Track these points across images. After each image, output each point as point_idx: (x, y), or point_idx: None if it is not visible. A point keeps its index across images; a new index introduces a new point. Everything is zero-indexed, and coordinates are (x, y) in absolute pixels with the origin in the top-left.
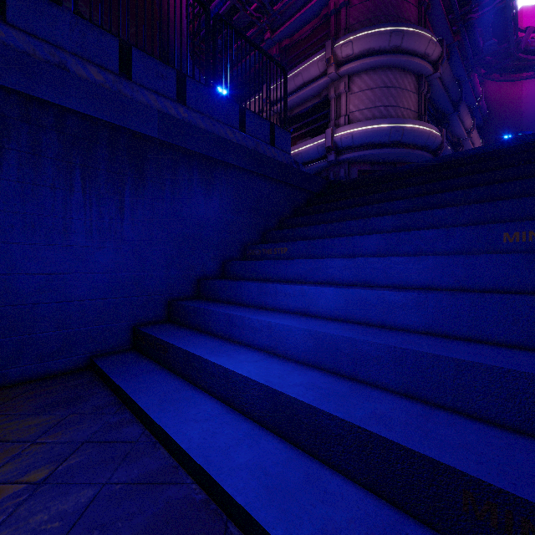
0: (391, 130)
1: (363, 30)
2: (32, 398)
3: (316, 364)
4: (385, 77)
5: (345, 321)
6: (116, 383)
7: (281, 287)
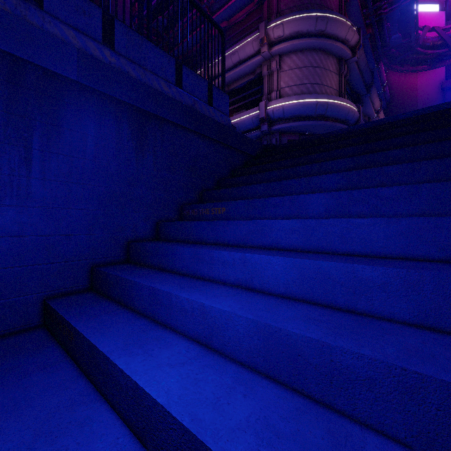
0: (317, 105)
1: (292, 14)
2: None
3: (267, 371)
4: (312, 58)
5: (299, 300)
6: None
7: (218, 254)
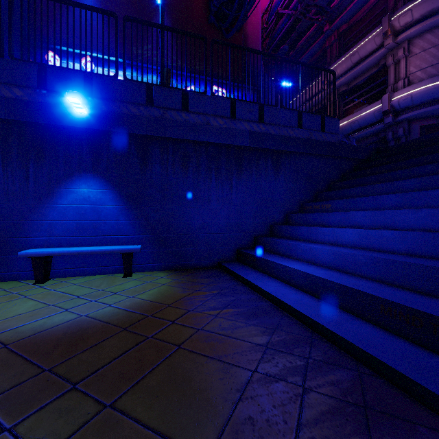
0: None
1: None
2: (200, 273)
3: (335, 268)
4: None
5: (359, 248)
6: (233, 271)
7: (320, 229)
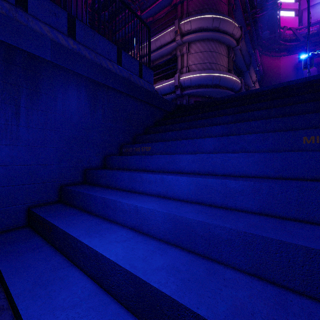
0: (213, 77)
1: (197, 15)
2: None
3: (174, 242)
4: (210, 45)
5: (195, 203)
6: None
7: (146, 176)
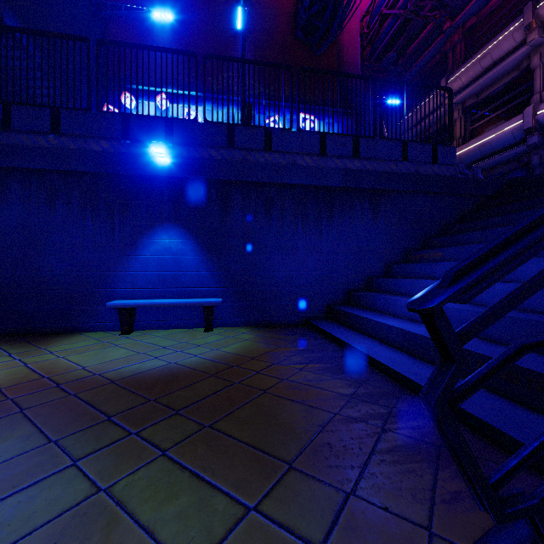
0: None
1: None
2: (285, 330)
3: None
4: None
5: (468, 304)
6: (322, 328)
7: (425, 282)
